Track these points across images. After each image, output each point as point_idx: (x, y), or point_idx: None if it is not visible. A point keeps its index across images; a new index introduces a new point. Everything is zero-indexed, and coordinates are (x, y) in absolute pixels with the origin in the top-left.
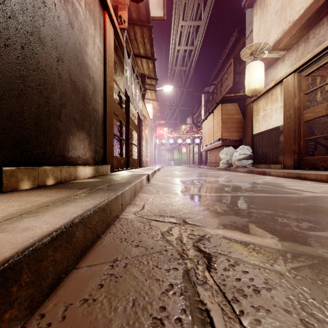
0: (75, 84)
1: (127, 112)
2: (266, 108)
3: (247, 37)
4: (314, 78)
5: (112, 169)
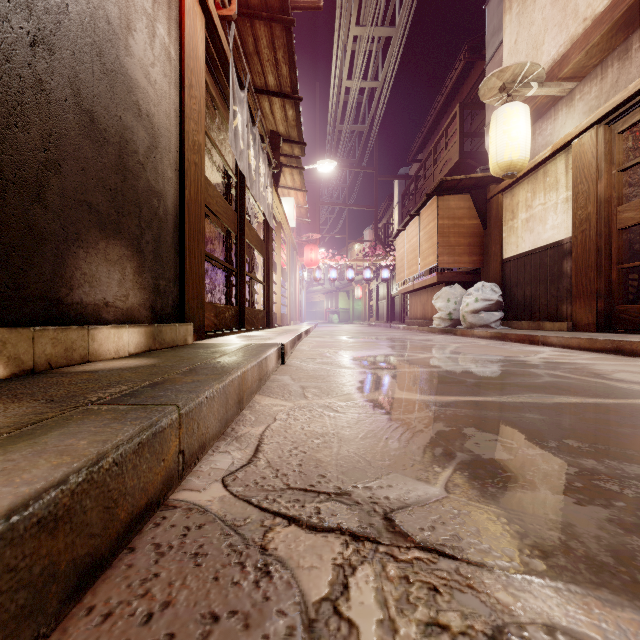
0: (93, 118)
1: (239, 209)
2: (532, 204)
3: (490, 60)
4: (638, 138)
5: (201, 333)
